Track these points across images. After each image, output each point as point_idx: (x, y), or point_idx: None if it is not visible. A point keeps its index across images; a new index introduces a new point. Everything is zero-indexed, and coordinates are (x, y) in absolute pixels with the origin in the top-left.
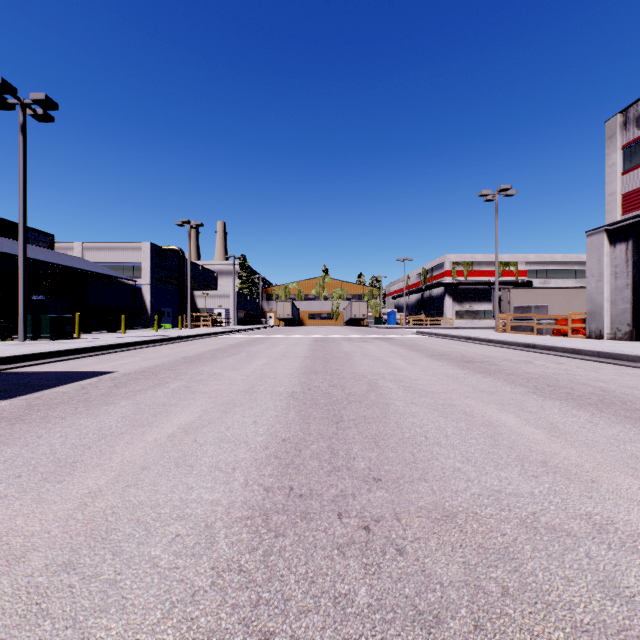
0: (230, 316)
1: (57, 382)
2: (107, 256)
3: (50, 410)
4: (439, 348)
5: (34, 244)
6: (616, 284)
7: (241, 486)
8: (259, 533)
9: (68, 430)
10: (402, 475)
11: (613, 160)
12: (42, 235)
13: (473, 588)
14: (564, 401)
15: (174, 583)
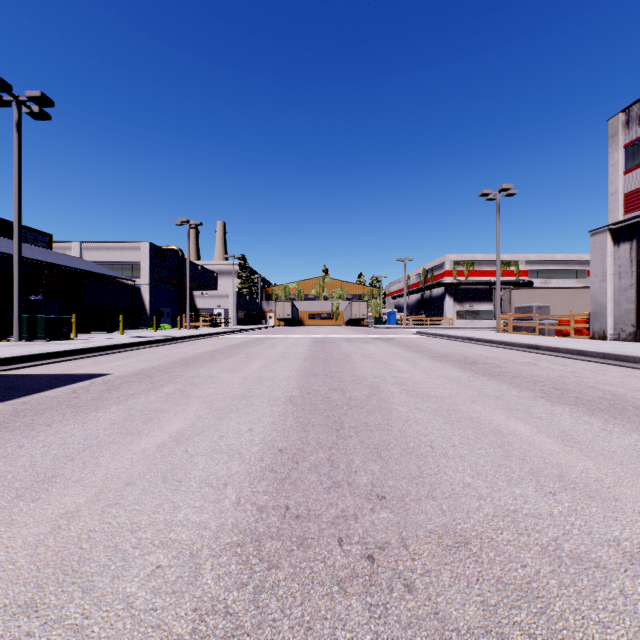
0: (230, 316)
1: (48, 385)
2: (106, 256)
3: (36, 416)
4: (441, 349)
5: (32, 244)
6: (620, 284)
7: (232, 505)
8: (250, 564)
9: (52, 439)
10: (408, 492)
11: (615, 159)
12: (40, 235)
13: (495, 637)
14: (574, 406)
15: (149, 630)
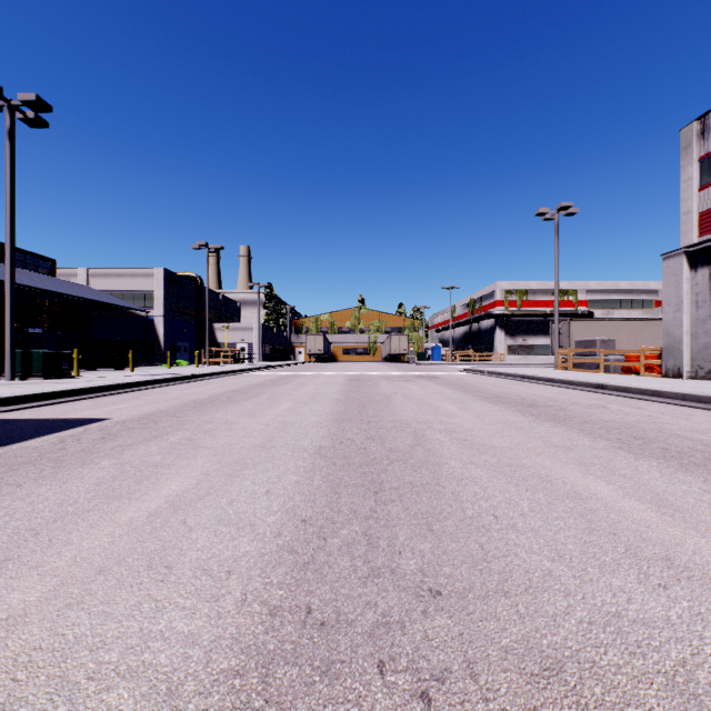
0: (254, 351)
1: (32, 433)
2: (115, 284)
3: (7, 473)
4: (493, 389)
5: (32, 270)
6: (698, 315)
7: (235, 605)
8: (251, 708)
9: (18, 505)
10: (470, 584)
11: (689, 174)
12: (42, 260)
13: None
14: (662, 460)
15: None
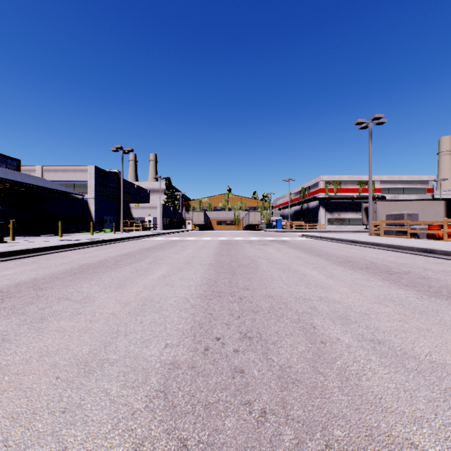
0: (157, 222)
1: None
2: (61, 176)
3: None
4: (337, 252)
5: (3, 166)
6: None
7: None
8: None
9: None
10: None
11: None
12: (10, 160)
13: None
14: None
15: None
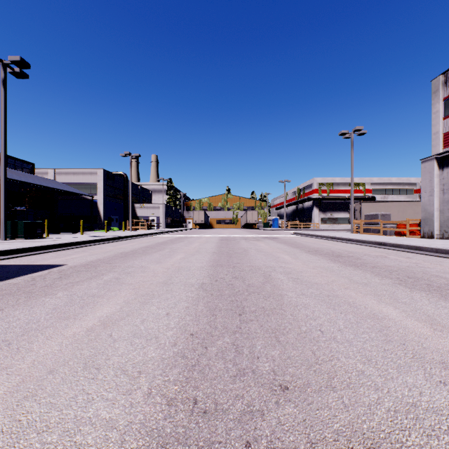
0: (160, 222)
1: (14, 274)
2: (72, 179)
3: None
4: (313, 245)
5: (19, 170)
6: (444, 198)
7: (143, 397)
8: None
9: None
10: (308, 381)
11: (437, 108)
12: (25, 163)
13: None
14: (428, 292)
15: None
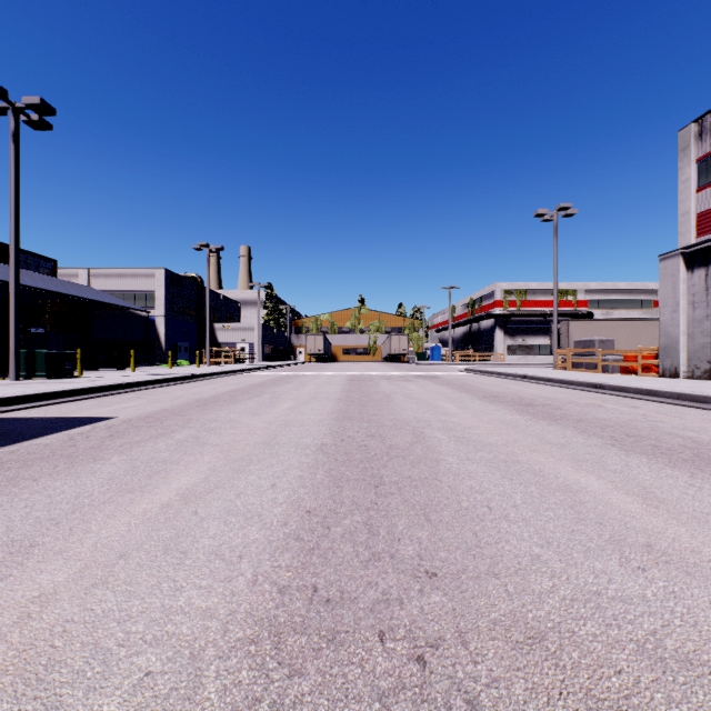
0: (255, 351)
1: (42, 431)
2: (116, 284)
3: (23, 469)
4: (492, 388)
5: (34, 270)
6: (694, 315)
7: (247, 585)
8: (266, 669)
9: (37, 497)
10: (464, 567)
11: (687, 175)
12: (43, 260)
13: None
14: (652, 456)
15: None
